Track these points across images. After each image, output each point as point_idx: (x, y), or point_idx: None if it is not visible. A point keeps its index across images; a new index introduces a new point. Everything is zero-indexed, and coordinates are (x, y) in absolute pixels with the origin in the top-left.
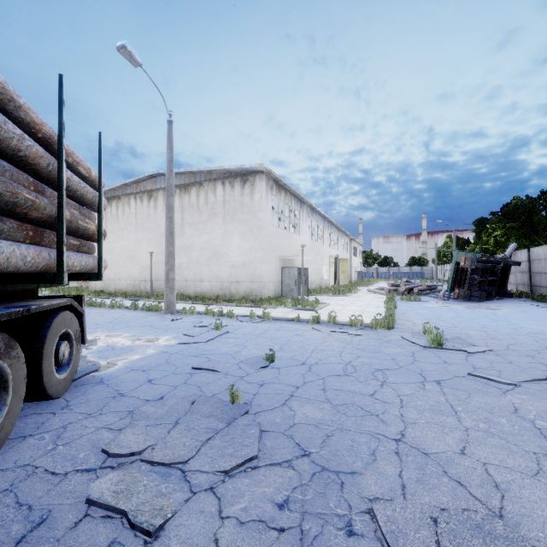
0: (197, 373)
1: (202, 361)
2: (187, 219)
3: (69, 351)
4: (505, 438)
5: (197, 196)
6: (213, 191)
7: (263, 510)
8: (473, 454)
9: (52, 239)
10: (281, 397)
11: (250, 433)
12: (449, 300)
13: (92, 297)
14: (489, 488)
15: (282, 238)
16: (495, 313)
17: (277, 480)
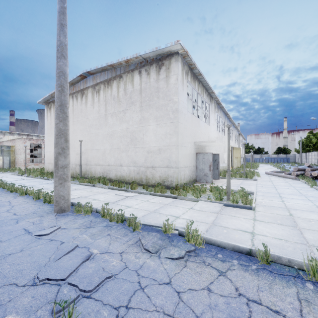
0: None
1: None
2: (109, 110)
3: None
4: None
5: (117, 88)
6: (130, 81)
7: None
8: None
9: None
10: None
11: None
12: None
13: (39, 178)
14: None
15: (196, 125)
16: None
17: None
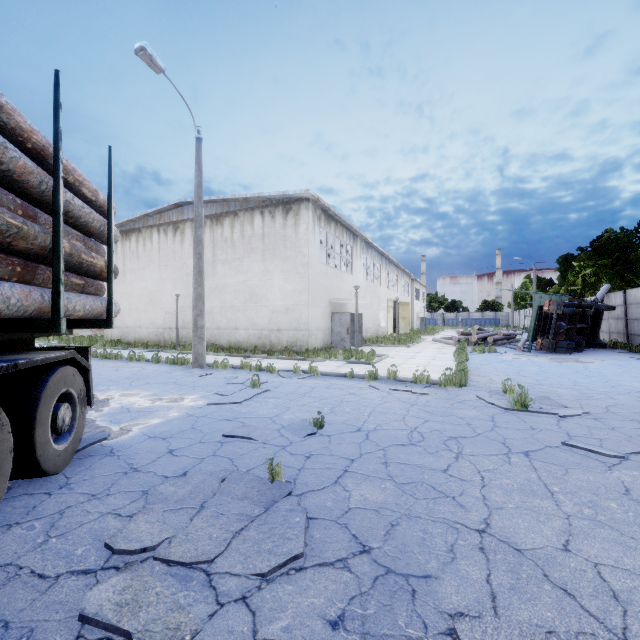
0: (229, 441)
1: (236, 426)
2: (219, 255)
3: (71, 415)
4: (618, 529)
5: (231, 228)
6: (250, 223)
7: (311, 630)
8: (580, 550)
9: (48, 277)
10: (333, 474)
11: (294, 522)
12: (531, 351)
13: (108, 348)
14: (605, 599)
15: (332, 278)
16: (587, 367)
17: (329, 587)
